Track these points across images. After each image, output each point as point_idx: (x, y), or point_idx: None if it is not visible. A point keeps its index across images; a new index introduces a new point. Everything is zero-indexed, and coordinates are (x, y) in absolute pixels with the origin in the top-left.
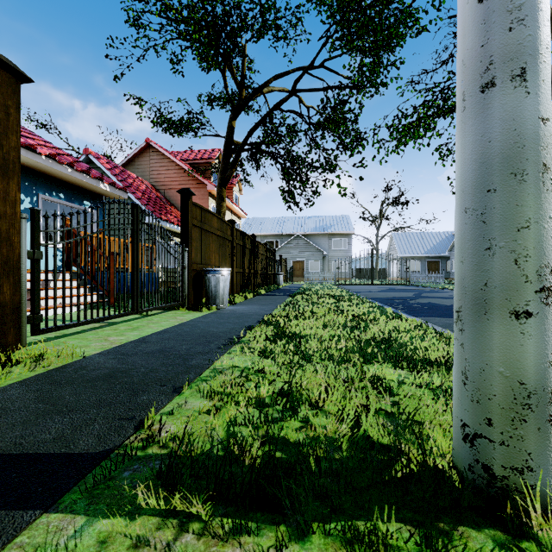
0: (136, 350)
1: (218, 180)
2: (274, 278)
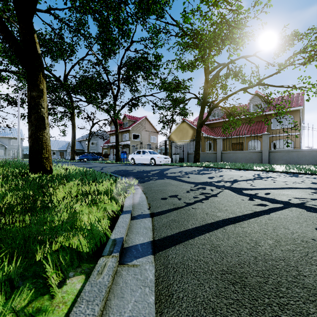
0: None
1: None
2: None
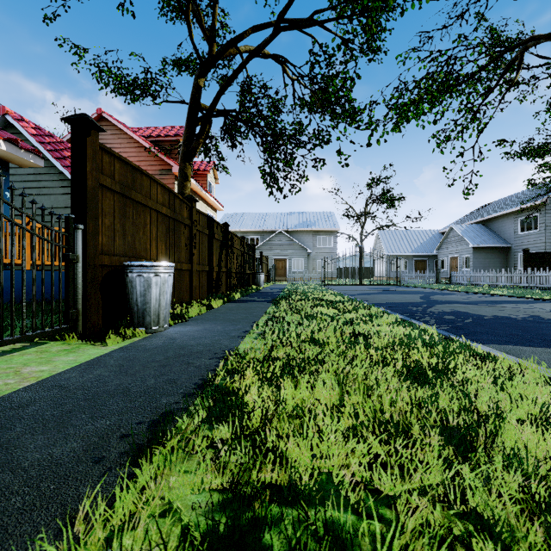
0: None
1: (181, 153)
2: (254, 278)
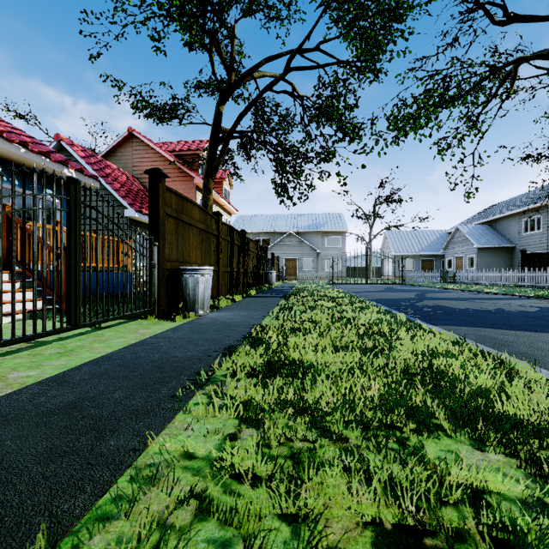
0: (30, 406)
1: (204, 170)
2: (266, 277)
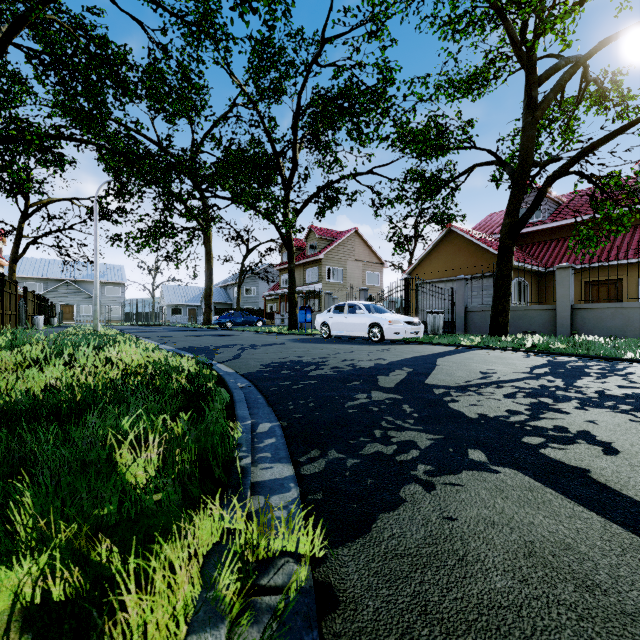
0: None
1: (11, 259)
2: (49, 320)
